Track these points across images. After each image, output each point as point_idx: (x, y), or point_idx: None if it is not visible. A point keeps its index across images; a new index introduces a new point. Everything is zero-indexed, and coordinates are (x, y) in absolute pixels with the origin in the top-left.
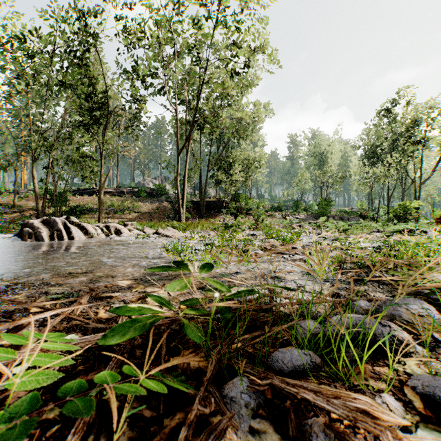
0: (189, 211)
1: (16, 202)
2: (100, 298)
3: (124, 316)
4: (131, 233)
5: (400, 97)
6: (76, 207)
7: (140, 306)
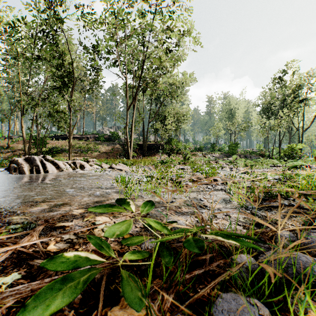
0: (135, 151)
1: (9, 144)
2: (54, 227)
3: (71, 249)
4: (92, 167)
5: (288, 68)
6: (53, 148)
7: (76, 255)
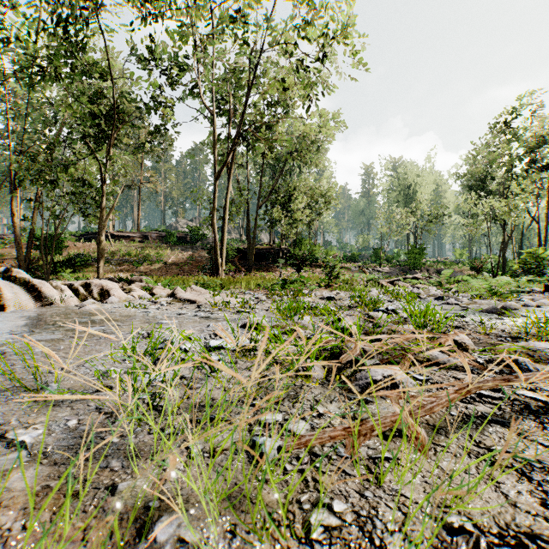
0: (233, 261)
1: None
2: None
3: None
4: (127, 295)
5: (521, 106)
6: (77, 257)
7: None
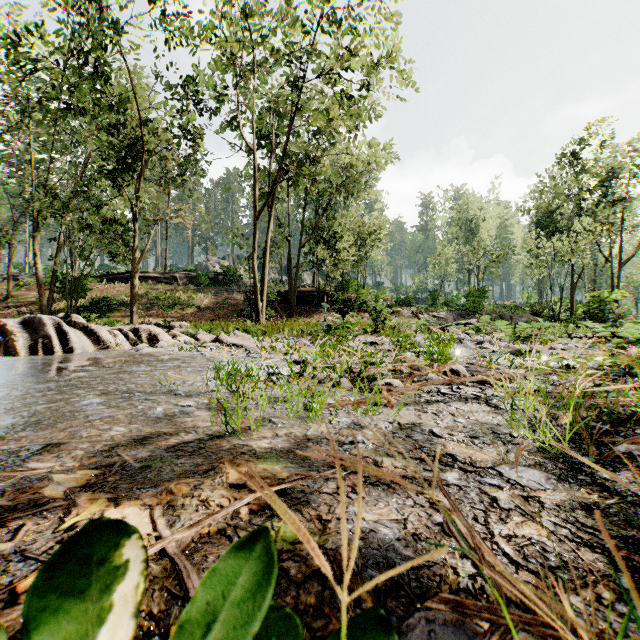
0: (272, 306)
1: (10, 292)
2: None
3: None
4: (174, 340)
5: (590, 134)
6: (102, 300)
7: None
